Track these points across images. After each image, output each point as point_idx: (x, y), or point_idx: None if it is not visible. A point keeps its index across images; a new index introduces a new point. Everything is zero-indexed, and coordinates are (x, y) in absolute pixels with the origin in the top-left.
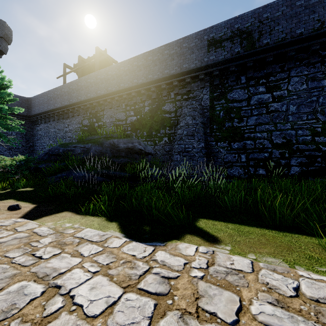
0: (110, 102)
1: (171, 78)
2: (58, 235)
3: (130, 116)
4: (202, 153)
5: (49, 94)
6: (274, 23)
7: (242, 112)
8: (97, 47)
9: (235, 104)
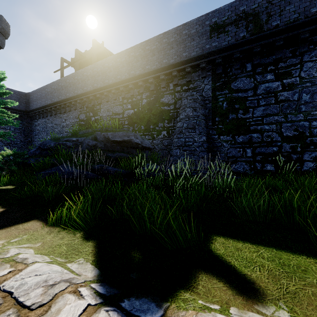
0: (107, 95)
1: (170, 68)
2: None
3: (127, 109)
4: (204, 147)
5: (47, 89)
6: (285, 3)
7: (248, 103)
8: (93, 39)
9: (240, 94)
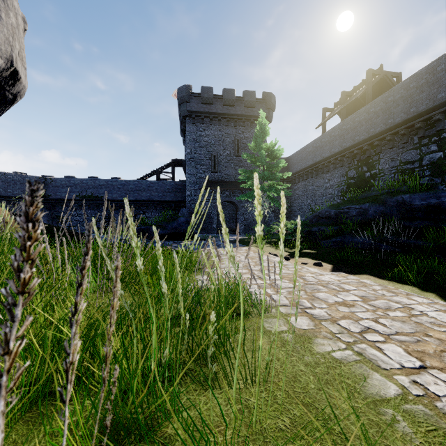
0: (391, 140)
1: None
2: (384, 287)
3: (428, 153)
4: None
5: (307, 149)
6: None
7: None
8: (367, 70)
9: None
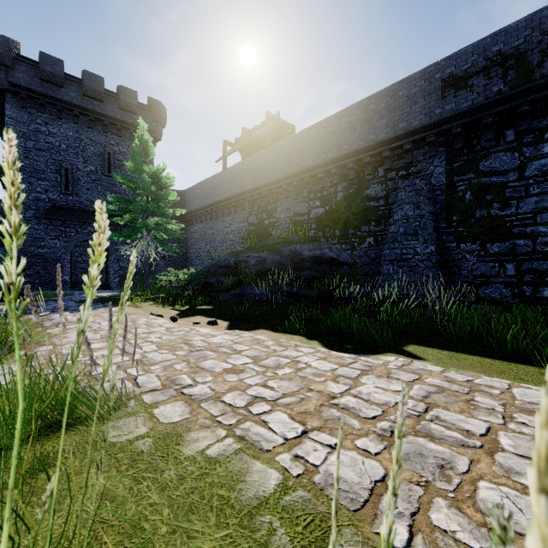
0: (286, 189)
1: (379, 147)
2: (276, 341)
3: (314, 207)
4: (431, 261)
5: (206, 184)
6: None
7: (508, 192)
8: (267, 112)
9: (494, 178)
